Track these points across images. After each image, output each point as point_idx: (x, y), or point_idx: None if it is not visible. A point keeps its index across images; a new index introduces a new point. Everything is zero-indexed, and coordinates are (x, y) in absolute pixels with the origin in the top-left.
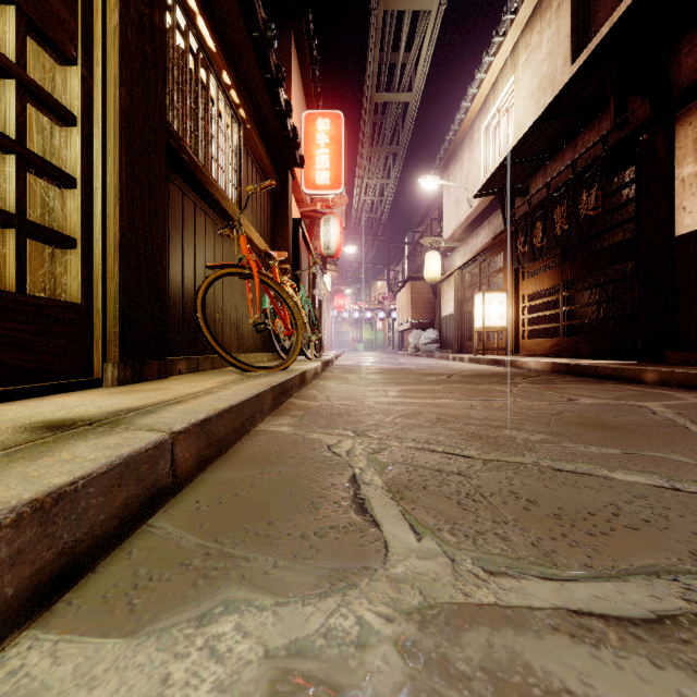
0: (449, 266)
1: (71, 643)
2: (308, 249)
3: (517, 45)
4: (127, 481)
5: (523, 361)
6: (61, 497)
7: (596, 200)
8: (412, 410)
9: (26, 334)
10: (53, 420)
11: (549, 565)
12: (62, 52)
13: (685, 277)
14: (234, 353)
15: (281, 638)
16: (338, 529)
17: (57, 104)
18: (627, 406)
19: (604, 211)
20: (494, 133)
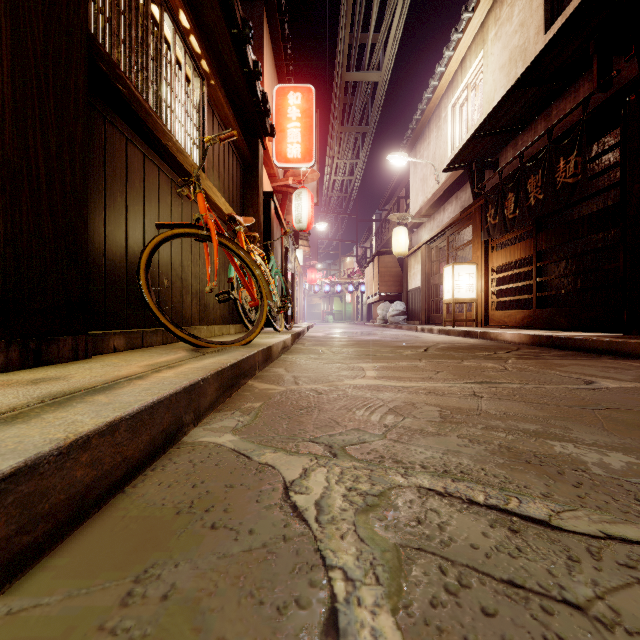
0: (416, 241)
1: None
2: (280, 223)
3: (486, 20)
4: None
5: (497, 332)
6: None
7: (575, 167)
8: (401, 399)
9: None
10: None
11: None
12: None
13: None
14: (197, 325)
15: None
16: None
17: None
18: None
19: (585, 178)
20: (462, 110)
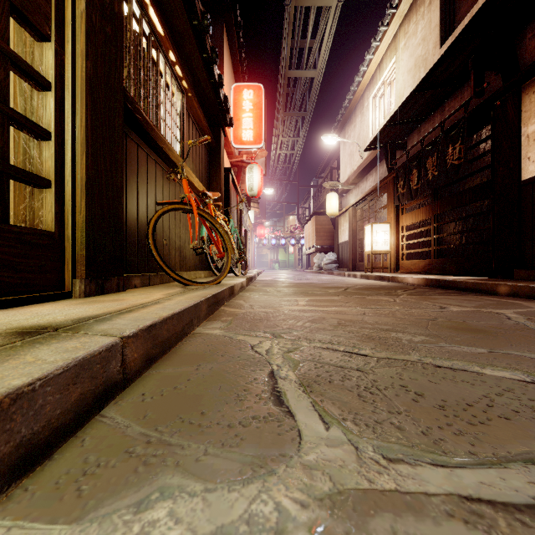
0: (345, 204)
1: (22, 529)
2: (236, 191)
3: (398, 33)
4: (82, 380)
5: (403, 277)
6: (19, 396)
7: (459, 153)
8: (317, 316)
9: (9, 256)
10: (26, 327)
11: (439, 453)
12: (39, 31)
13: (530, 212)
14: (178, 271)
15: (209, 524)
16: (259, 419)
17: (34, 72)
18: (487, 313)
19: (466, 161)
20: (380, 101)
